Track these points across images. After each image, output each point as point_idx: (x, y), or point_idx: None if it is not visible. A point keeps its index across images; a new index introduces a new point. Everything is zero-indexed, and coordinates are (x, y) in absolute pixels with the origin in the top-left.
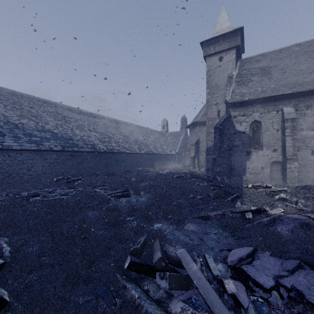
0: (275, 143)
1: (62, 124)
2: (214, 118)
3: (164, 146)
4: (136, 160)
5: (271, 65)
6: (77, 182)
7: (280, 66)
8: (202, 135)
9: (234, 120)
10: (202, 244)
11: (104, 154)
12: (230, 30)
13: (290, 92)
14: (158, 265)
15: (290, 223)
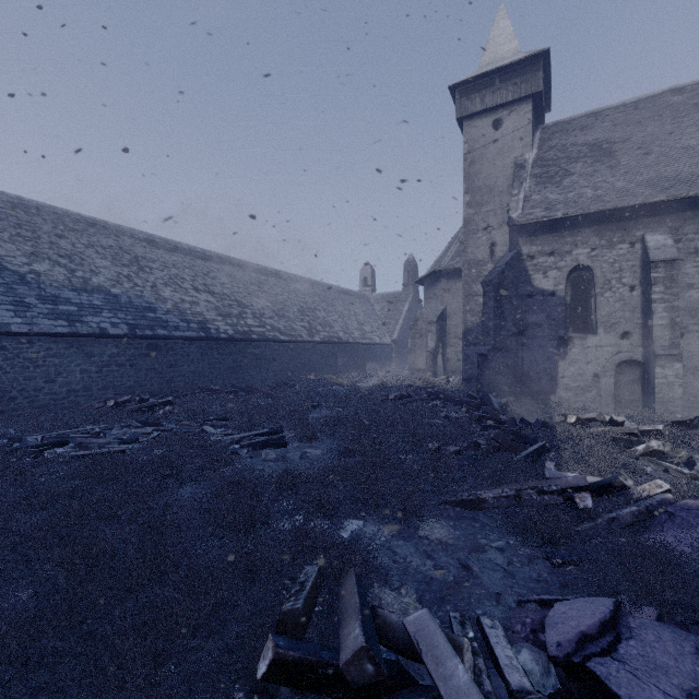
0: (628, 317)
1: (130, 274)
2: (481, 261)
3: (367, 325)
4: (302, 358)
5: (614, 137)
6: (163, 409)
7: (637, 140)
8: (454, 301)
9: (530, 265)
10: (469, 582)
11: (229, 344)
12: (519, 57)
13: (663, 198)
14: (355, 670)
15: (695, 525)
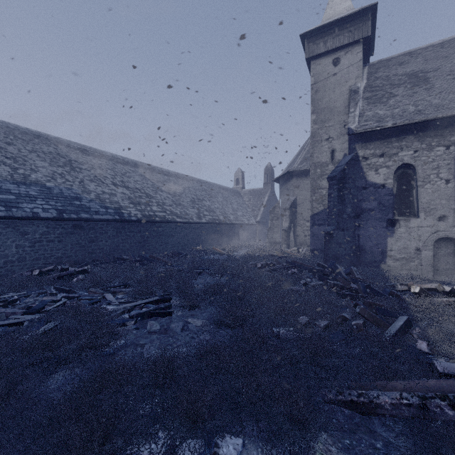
0: (444, 204)
1: (63, 173)
2: (324, 163)
3: (239, 211)
4: (193, 234)
5: (427, 68)
6: (77, 278)
7: (447, 69)
8: (302, 193)
9: (365, 164)
10: None
11: (138, 225)
12: (353, 10)
13: None
14: None
15: None
